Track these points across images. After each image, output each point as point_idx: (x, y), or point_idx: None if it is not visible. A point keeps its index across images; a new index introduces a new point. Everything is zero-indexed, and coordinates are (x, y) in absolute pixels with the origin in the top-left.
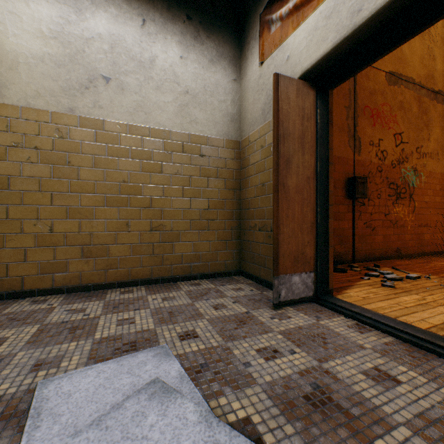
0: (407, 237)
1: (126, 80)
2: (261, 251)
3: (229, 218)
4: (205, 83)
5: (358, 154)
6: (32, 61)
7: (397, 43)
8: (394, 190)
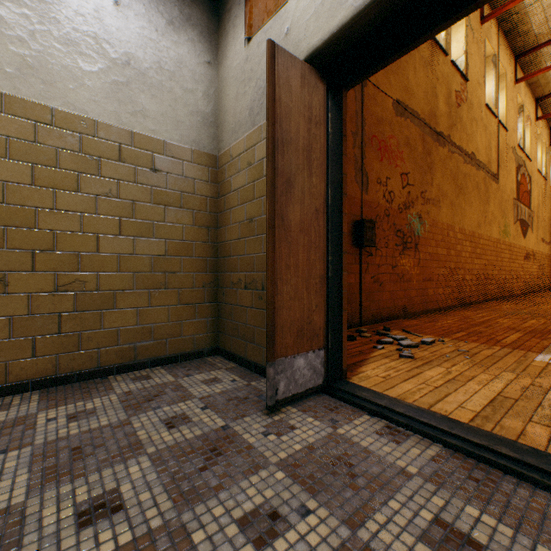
0: (413, 293)
1: None
2: (249, 319)
3: (201, 270)
4: (161, 56)
5: (365, 192)
6: None
7: (437, 24)
8: (401, 239)
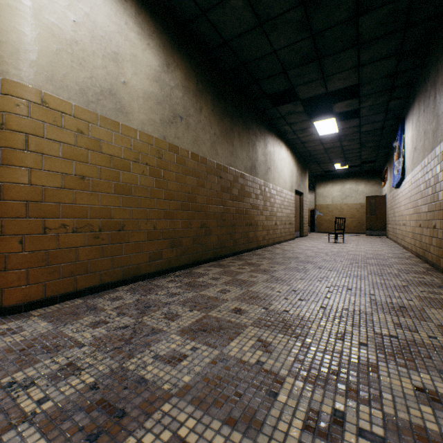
0: None
1: (352, 195)
2: None
3: None
4: (371, 191)
5: None
6: (336, 196)
7: None
8: None
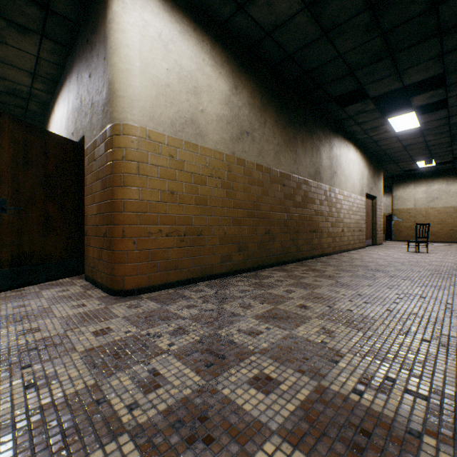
0: None
1: (441, 197)
2: None
3: None
4: None
5: None
6: (420, 199)
7: None
8: None
